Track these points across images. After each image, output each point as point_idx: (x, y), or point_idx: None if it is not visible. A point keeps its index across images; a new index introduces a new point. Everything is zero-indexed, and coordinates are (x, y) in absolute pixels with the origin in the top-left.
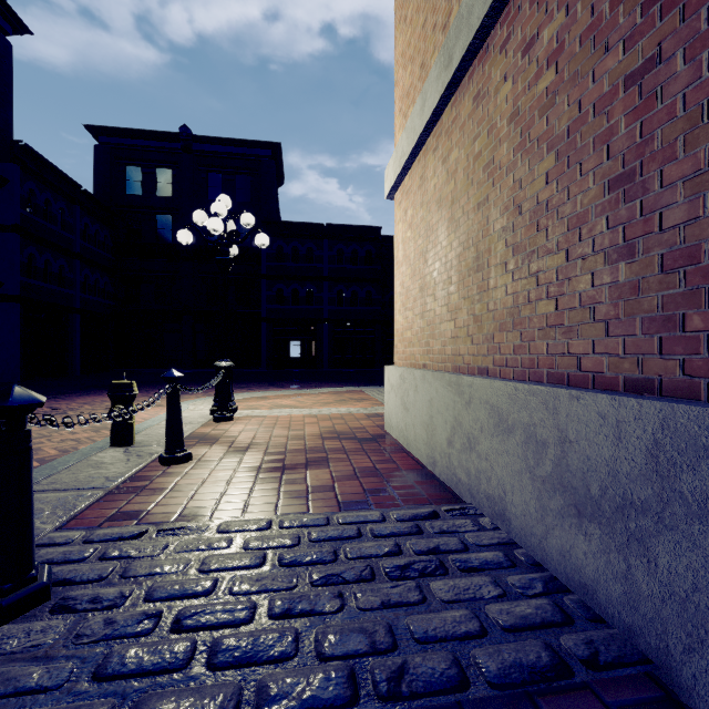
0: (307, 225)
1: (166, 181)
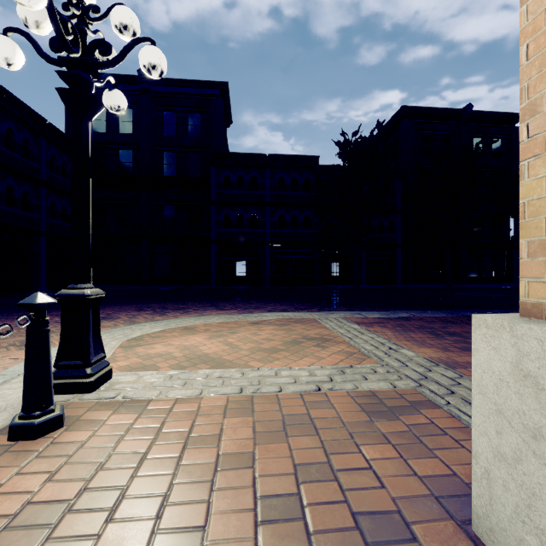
0: (251, 156)
1: (127, 119)
